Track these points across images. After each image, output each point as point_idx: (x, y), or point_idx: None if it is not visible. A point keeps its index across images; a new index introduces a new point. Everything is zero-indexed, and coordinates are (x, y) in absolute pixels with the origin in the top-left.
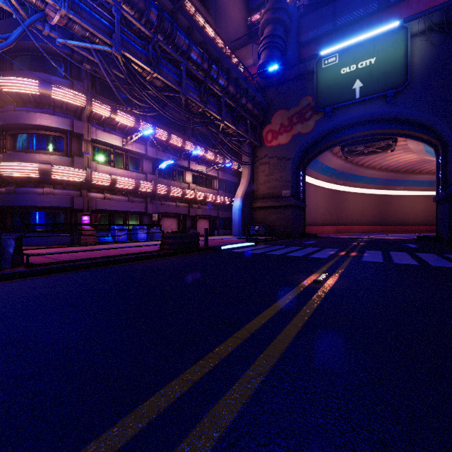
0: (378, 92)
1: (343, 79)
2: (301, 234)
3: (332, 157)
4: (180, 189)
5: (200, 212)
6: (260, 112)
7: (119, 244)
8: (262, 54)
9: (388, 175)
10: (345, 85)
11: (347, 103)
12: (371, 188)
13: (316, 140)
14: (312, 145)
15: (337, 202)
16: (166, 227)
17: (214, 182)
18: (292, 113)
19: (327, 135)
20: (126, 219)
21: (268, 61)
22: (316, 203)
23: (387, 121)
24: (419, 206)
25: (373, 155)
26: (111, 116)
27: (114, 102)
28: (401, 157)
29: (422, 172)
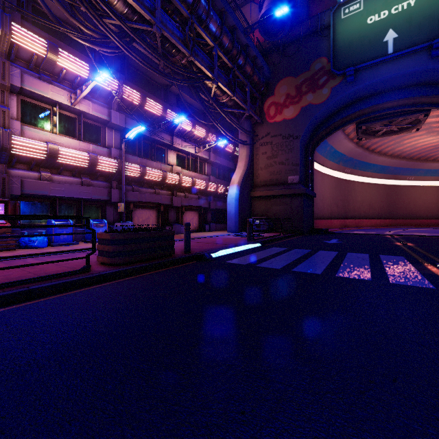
0: (421, 42)
1: (370, 30)
2: (311, 230)
3: (344, 138)
4: (159, 171)
5: (187, 203)
6: (261, 79)
7: (56, 246)
8: (265, 1)
9: (399, 163)
10: (373, 37)
11: (376, 60)
12: (380, 178)
13: (330, 114)
14: (324, 120)
15: (344, 192)
16: (141, 221)
17: (205, 166)
18: (301, 80)
19: (343, 107)
20: (78, 210)
21: (274, 9)
22: (322, 193)
23: (424, 85)
24: (431, 198)
25: (388, 138)
26: (49, 56)
27: (56, 39)
28: (420, 140)
29: (437, 160)
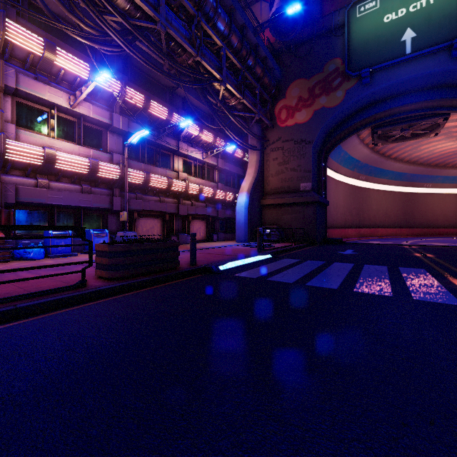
0: (440, 42)
1: (387, 29)
2: (324, 239)
3: (359, 144)
4: (164, 178)
5: (194, 211)
6: (272, 81)
7: (53, 258)
8: None
9: (416, 169)
10: (390, 37)
11: (394, 61)
12: (396, 185)
13: (345, 117)
14: (338, 124)
15: (358, 200)
16: (145, 231)
17: (212, 173)
18: (314, 82)
19: (359, 111)
20: (78, 219)
21: (285, 6)
22: (336, 201)
23: (444, 87)
24: (449, 206)
25: (405, 143)
26: (46, 55)
27: (53, 37)
28: (438, 145)
29: (456, 166)
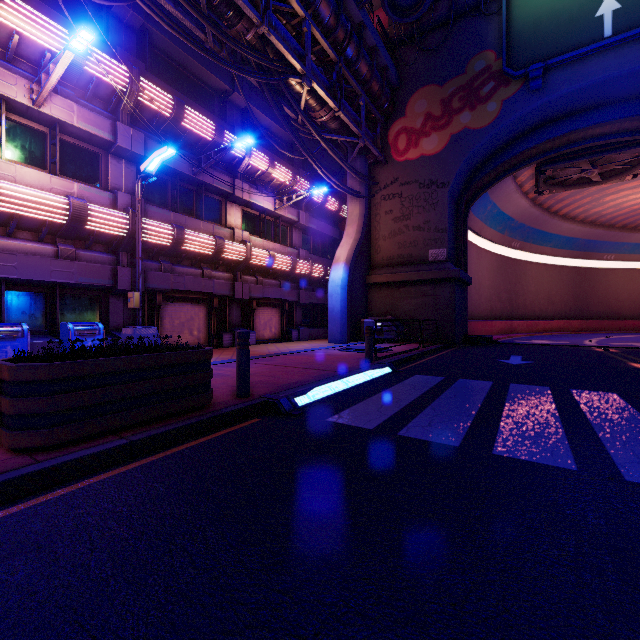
0: None
1: None
2: (465, 338)
3: (515, 191)
4: (209, 237)
5: (261, 293)
6: (384, 88)
7: None
8: None
9: (594, 233)
10: (577, 11)
11: (583, 50)
12: (564, 256)
13: (498, 146)
14: (488, 158)
15: (510, 278)
16: (177, 325)
17: (291, 233)
18: (451, 89)
19: (520, 136)
20: (51, 305)
21: None
22: (478, 280)
23: None
24: (639, 287)
25: (582, 192)
26: None
27: None
28: (631, 196)
29: None
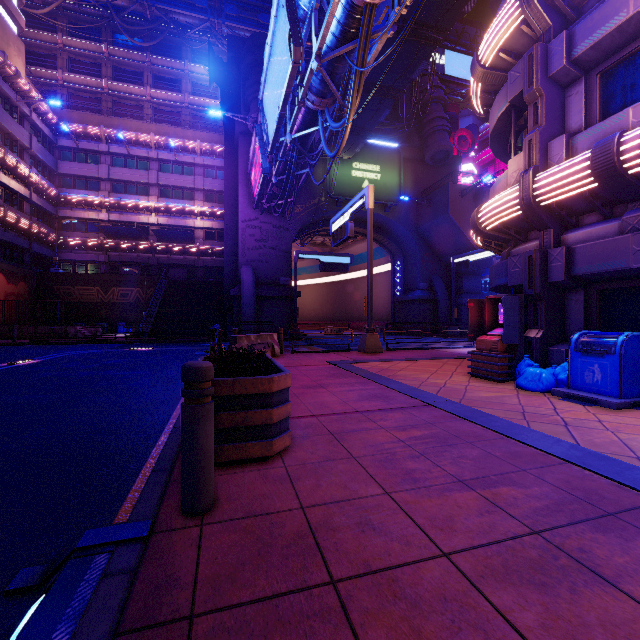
0: None
1: None
2: None
3: None
4: None
5: None
6: None
7: (552, 395)
8: None
9: None
10: None
11: None
12: None
13: None
14: None
15: None
16: None
17: None
18: None
19: None
20: None
21: None
22: None
23: None
24: None
25: None
26: None
27: None
28: None
29: None
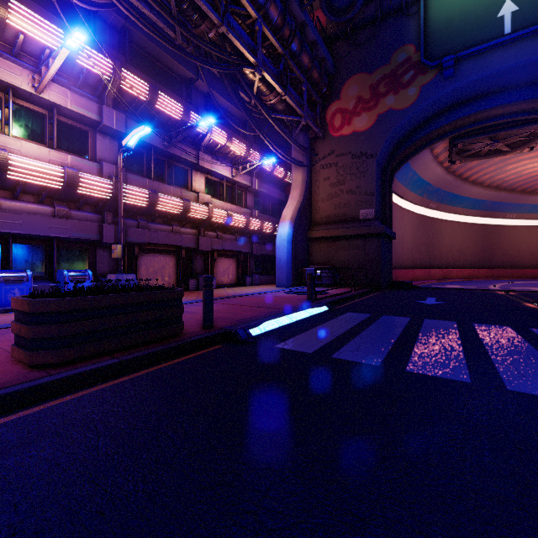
0: None
1: (478, 2)
2: (390, 283)
3: (432, 161)
4: (178, 200)
5: (221, 246)
6: (323, 75)
7: None
8: None
9: (498, 196)
10: (482, 12)
11: (487, 44)
12: (473, 215)
13: (417, 124)
14: (409, 133)
15: (428, 234)
16: (152, 272)
17: (245, 196)
18: (378, 77)
19: (436, 115)
20: (49, 256)
21: None
22: (401, 235)
23: None
24: (537, 241)
25: (488, 162)
26: None
27: None
28: (529, 165)
29: None
